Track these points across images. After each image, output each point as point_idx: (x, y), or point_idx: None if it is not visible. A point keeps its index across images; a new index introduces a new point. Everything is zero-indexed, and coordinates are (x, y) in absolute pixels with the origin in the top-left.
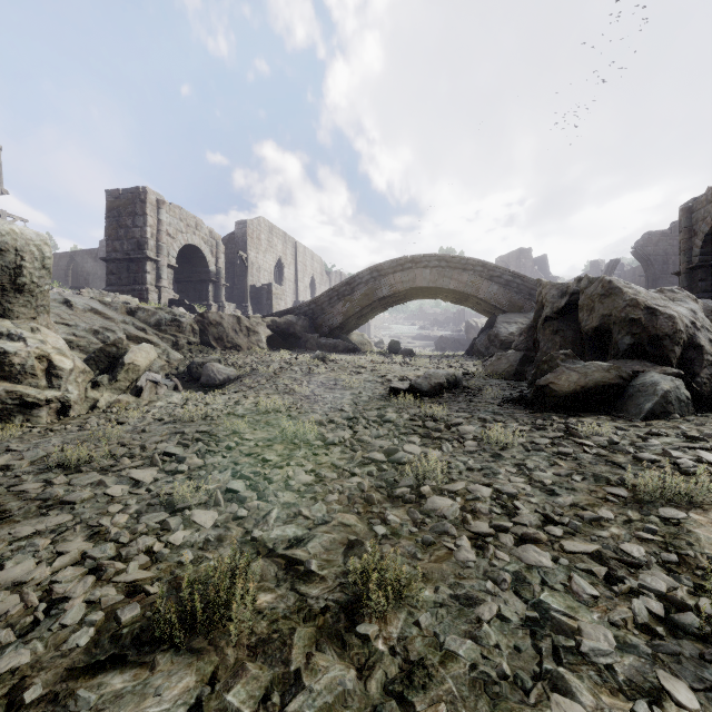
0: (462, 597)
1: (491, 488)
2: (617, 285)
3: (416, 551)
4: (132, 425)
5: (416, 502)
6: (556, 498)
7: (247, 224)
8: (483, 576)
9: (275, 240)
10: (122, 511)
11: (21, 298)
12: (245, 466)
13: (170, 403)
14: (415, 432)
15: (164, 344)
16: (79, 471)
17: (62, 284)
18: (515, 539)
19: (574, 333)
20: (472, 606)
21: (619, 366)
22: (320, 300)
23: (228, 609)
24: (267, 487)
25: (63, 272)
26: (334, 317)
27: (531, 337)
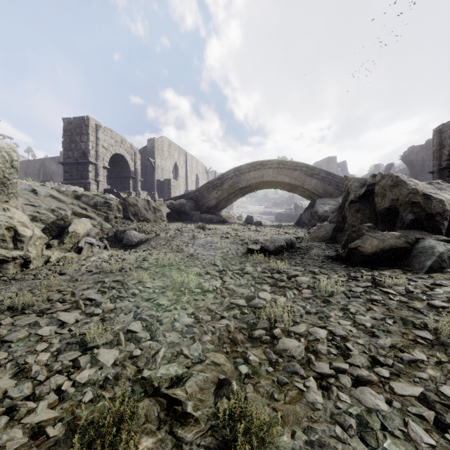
0: (315, 444)
1: (326, 330)
2: (402, 179)
3: (273, 391)
4: (70, 275)
5: (270, 342)
6: (377, 340)
7: (155, 140)
8: (331, 420)
9: (173, 151)
10: (47, 349)
11: None
12: (144, 309)
13: (100, 258)
14: (266, 281)
15: (98, 218)
16: (23, 313)
17: (36, 179)
18: (352, 379)
19: (370, 211)
20: None
21: (406, 235)
22: (202, 190)
23: None
24: (158, 328)
25: (37, 171)
26: (210, 200)
27: (340, 214)
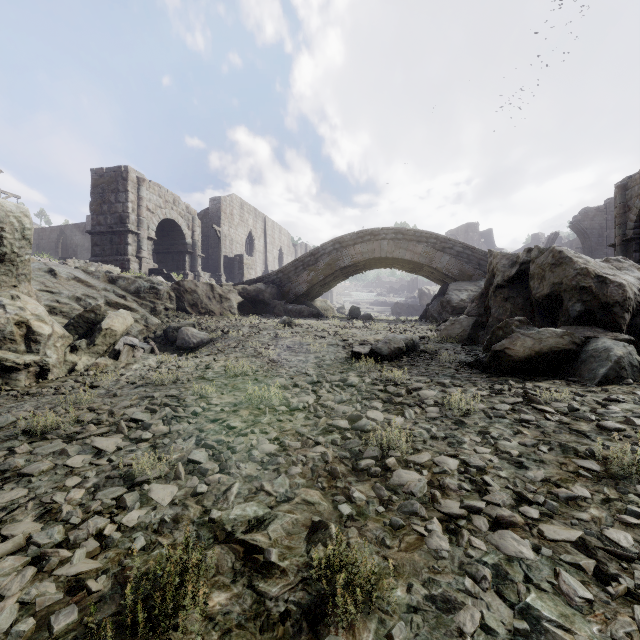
0: (438, 599)
1: (457, 460)
2: (568, 255)
3: (384, 536)
4: (106, 388)
5: (382, 475)
6: (526, 472)
7: (221, 200)
8: (459, 570)
9: (246, 215)
10: (80, 484)
11: (2, 267)
12: (209, 433)
13: (145, 366)
14: (377, 396)
15: (142, 310)
16: (44, 438)
17: (53, 255)
18: (489, 521)
19: (524, 300)
20: (451, 612)
21: (572, 332)
22: (287, 270)
23: (176, 613)
24: (230, 457)
25: (54, 244)
26: (299, 285)
27: (482, 304)
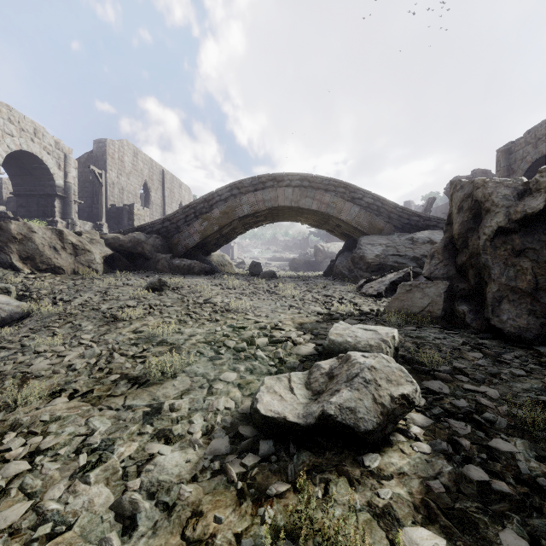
0: None
1: None
2: None
3: None
4: None
5: None
6: None
7: (107, 143)
8: None
9: (140, 165)
10: None
11: None
12: None
13: None
14: None
15: None
16: None
17: None
18: None
19: None
20: None
21: None
22: (175, 218)
23: None
24: None
25: None
26: (190, 236)
27: (449, 260)
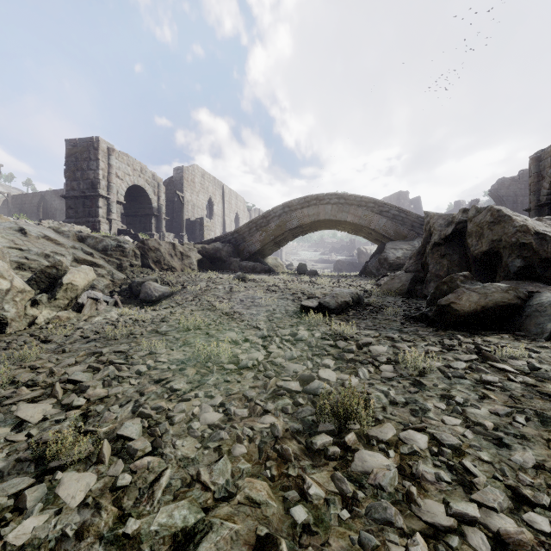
0: None
1: (426, 436)
2: (506, 213)
3: None
4: (58, 343)
5: (341, 457)
6: (510, 453)
7: (183, 169)
8: None
9: (206, 183)
10: None
11: None
12: (150, 397)
13: (105, 318)
14: (328, 352)
15: (109, 266)
16: None
17: (35, 217)
18: (488, 537)
19: (460, 256)
20: None
21: (516, 287)
22: (242, 231)
23: None
24: (167, 430)
25: (36, 208)
26: (253, 244)
27: (419, 260)
